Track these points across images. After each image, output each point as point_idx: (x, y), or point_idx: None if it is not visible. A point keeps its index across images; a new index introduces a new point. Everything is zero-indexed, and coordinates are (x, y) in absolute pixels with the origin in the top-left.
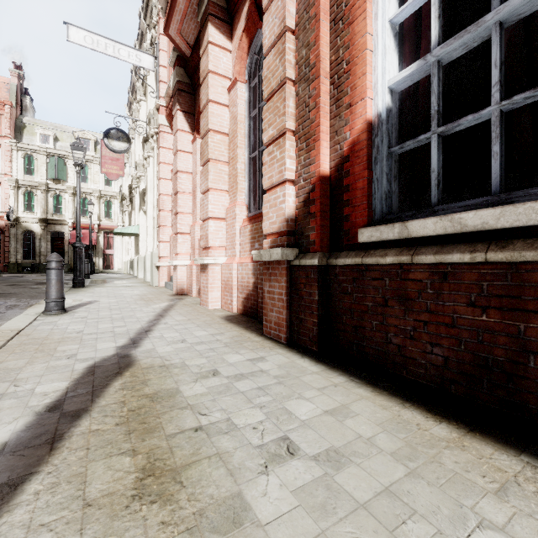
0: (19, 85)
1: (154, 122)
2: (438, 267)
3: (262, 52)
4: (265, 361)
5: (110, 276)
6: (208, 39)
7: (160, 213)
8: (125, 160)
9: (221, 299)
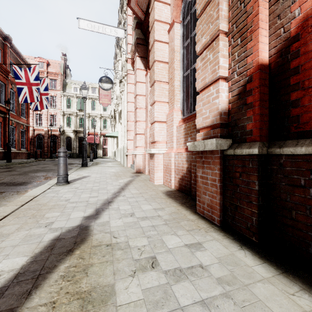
0: (65, 64)
1: (124, 69)
2: None
3: None
4: (203, 250)
5: (104, 160)
6: None
7: (128, 122)
8: (112, 96)
9: (163, 178)
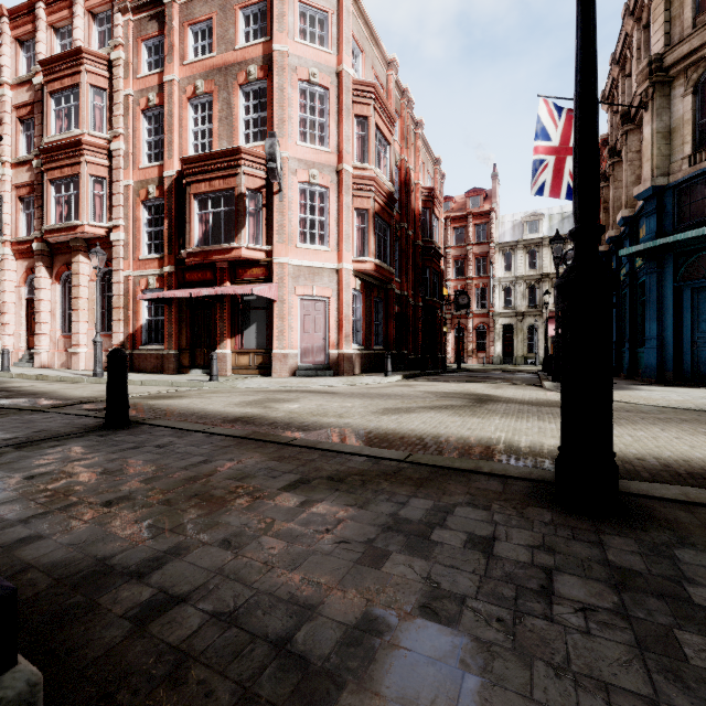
0: None
1: None
2: (151, 354)
3: (108, 276)
4: None
5: None
6: (80, 261)
7: (7, 315)
8: None
9: (85, 366)
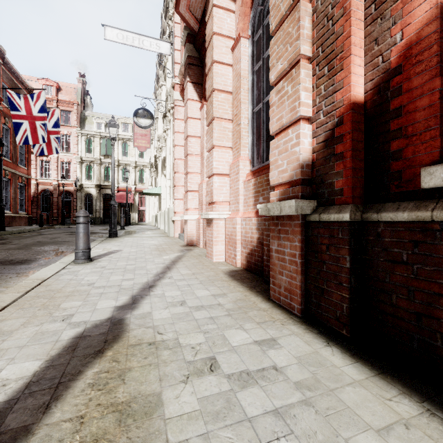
0: (83, 88)
1: (170, 98)
2: None
3: (266, 0)
4: (277, 348)
5: (140, 227)
6: (213, 2)
7: (175, 174)
8: (152, 137)
9: (225, 252)
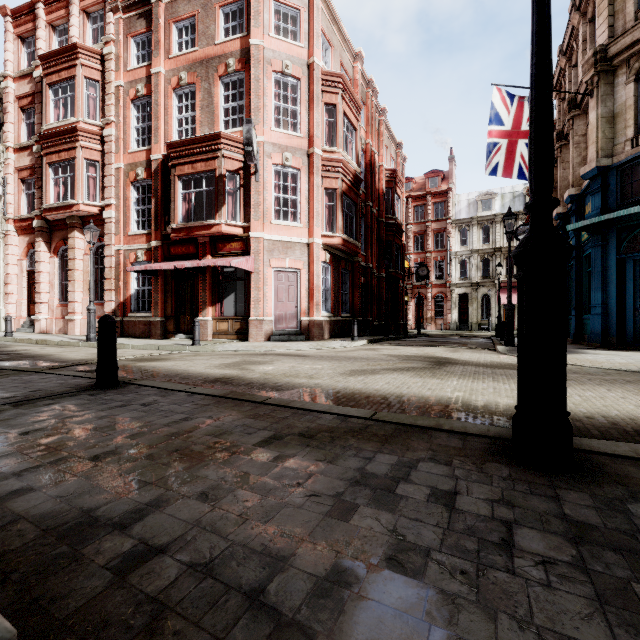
0: None
1: (2, 226)
2: (139, 320)
3: (101, 250)
4: None
5: None
6: (75, 236)
7: (10, 285)
8: None
9: (80, 332)
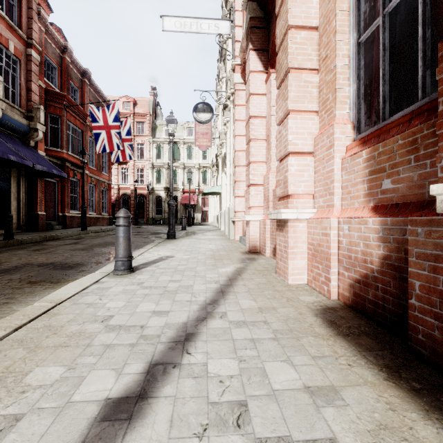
0: (154, 100)
1: (230, 83)
2: None
3: None
4: None
5: (201, 228)
6: None
7: (236, 169)
8: (214, 136)
9: (306, 271)
